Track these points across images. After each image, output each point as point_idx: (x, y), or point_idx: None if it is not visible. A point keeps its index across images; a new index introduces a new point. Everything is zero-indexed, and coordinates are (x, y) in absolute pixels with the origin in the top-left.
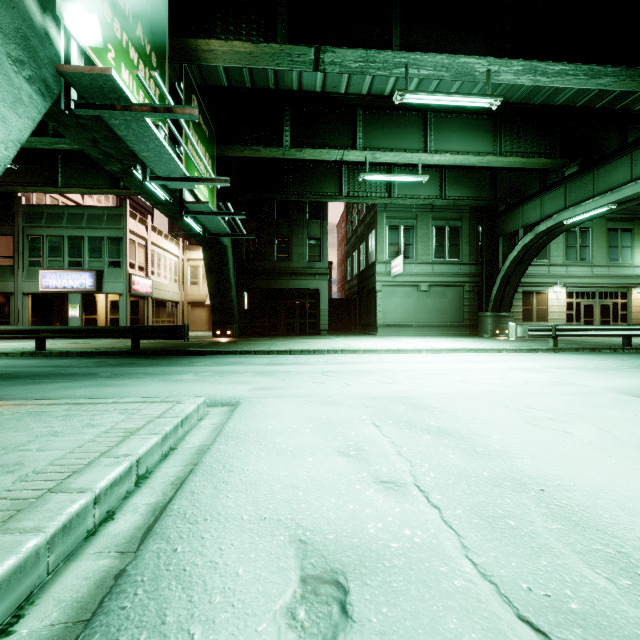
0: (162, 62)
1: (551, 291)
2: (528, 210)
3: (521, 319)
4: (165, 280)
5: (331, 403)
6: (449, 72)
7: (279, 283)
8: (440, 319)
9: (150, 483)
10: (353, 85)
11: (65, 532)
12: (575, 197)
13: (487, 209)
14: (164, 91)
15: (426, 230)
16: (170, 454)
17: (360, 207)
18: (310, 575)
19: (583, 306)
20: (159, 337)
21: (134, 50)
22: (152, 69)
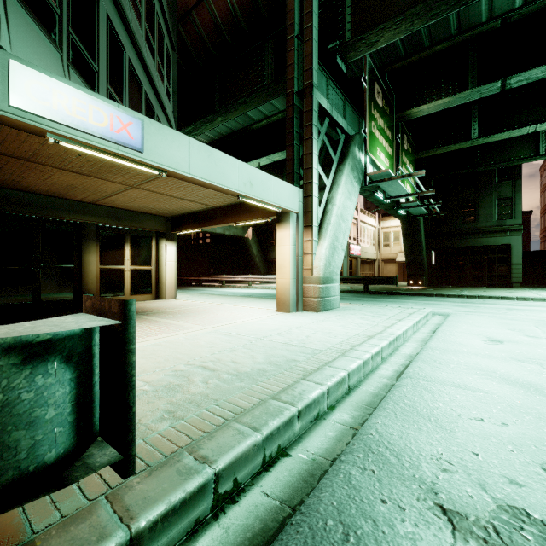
0: (392, 133)
1: None
2: None
3: None
4: (367, 245)
5: (509, 319)
6: None
7: (465, 242)
8: None
9: (425, 327)
10: None
11: (414, 326)
12: None
13: None
14: (409, 169)
15: None
16: (426, 323)
17: None
18: (491, 340)
19: None
20: (380, 283)
21: (384, 140)
22: (389, 141)
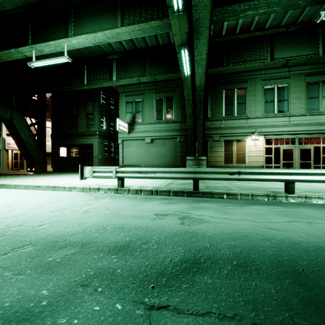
0: None
1: (249, 139)
2: None
3: (222, 161)
4: (48, 142)
5: None
6: None
7: (72, 141)
8: (161, 162)
9: None
10: (5, 1)
11: None
12: None
13: None
14: None
15: (150, 101)
16: None
17: None
18: None
19: (282, 150)
20: None
21: None
22: None
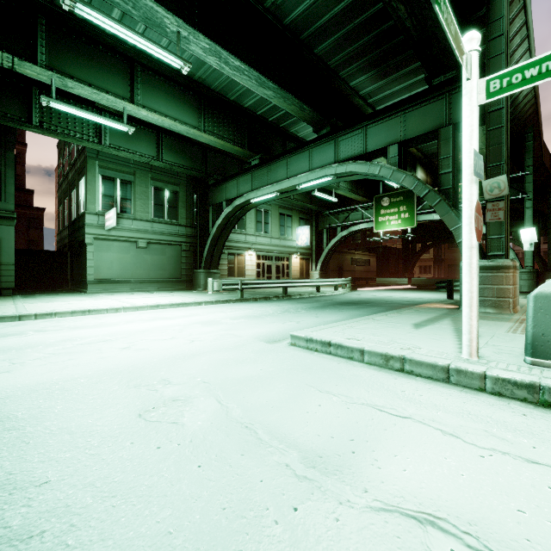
0: None
1: (247, 254)
2: (229, 187)
3: (227, 275)
4: None
5: None
6: (138, 11)
7: None
8: (160, 275)
9: None
10: None
11: None
12: (258, 183)
13: (201, 181)
14: None
15: (145, 188)
16: None
17: (71, 149)
18: None
19: (266, 266)
20: None
21: None
22: None
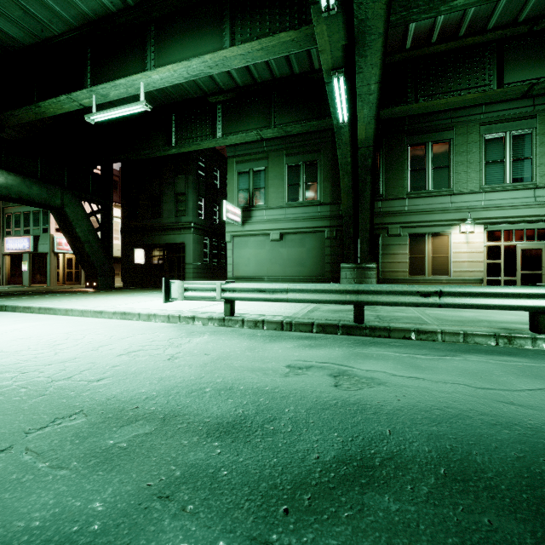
0: None
1: (456, 231)
2: None
3: (406, 272)
4: (117, 241)
5: None
6: None
7: (153, 239)
8: (297, 272)
9: None
10: (52, 21)
11: None
12: None
13: None
14: None
15: (279, 170)
16: None
17: None
18: None
19: (520, 252)
20: None
21: None
22: None
